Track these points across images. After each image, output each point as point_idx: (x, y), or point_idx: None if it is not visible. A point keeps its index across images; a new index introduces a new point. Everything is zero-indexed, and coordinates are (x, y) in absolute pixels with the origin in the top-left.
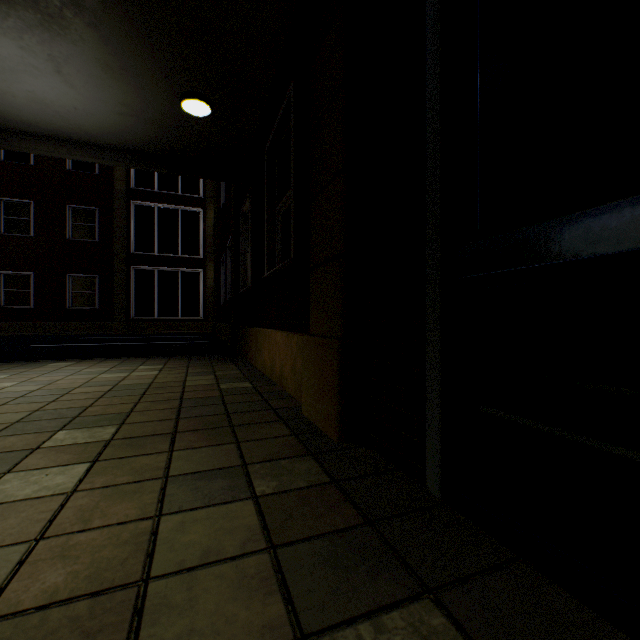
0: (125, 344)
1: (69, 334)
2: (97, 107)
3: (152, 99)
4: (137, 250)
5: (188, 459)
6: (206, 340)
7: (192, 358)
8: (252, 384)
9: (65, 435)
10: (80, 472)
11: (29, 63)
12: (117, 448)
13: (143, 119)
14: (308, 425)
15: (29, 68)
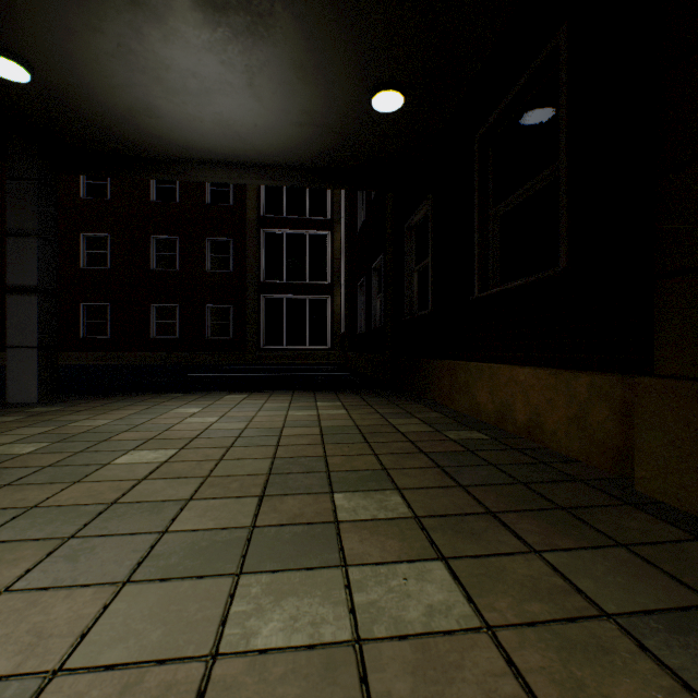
0: (270, 375)
1: (208, 363)
2: (277, 120)
3: (337, 100)
4: (267, 278)
5: (588, 575)
6: (345, 372)
7: (360, 394)
8: (485, 434)
9: (347, 501)
10: (448, 580)
11: (224, 80)
12: (444, 535)
13: (320, 127)
14: (693, 520)
15: (223, 86)
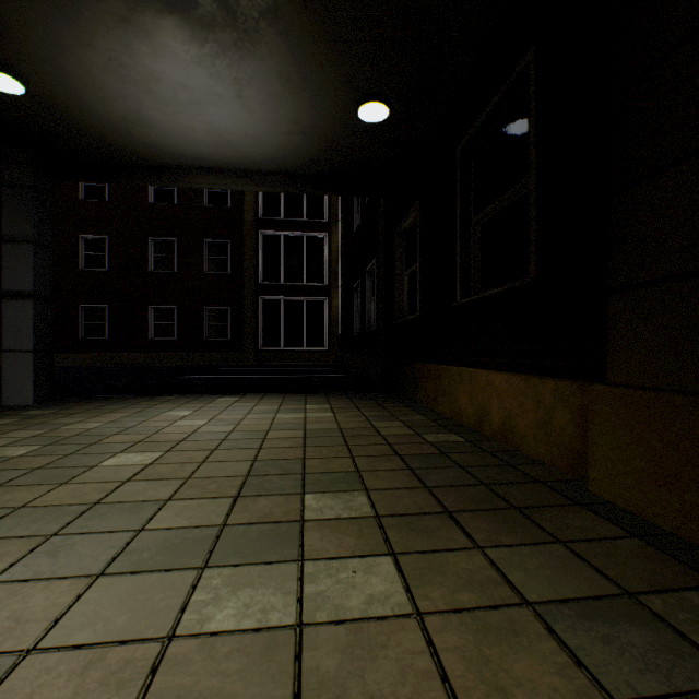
0: (265, 377)
1: (206, 365)
2: (267, 130)
3: (324, 111)
4: (264, 280)
5: (521, 568)
6: (340, 373)
7: (350, 396)
8: (462, 437)
9: (316, 502)
10: (392, 573)
11: (214, 91)
12: (399, 532)
13: (309, 136)
14: (634, 518)
15: (213, 97)
